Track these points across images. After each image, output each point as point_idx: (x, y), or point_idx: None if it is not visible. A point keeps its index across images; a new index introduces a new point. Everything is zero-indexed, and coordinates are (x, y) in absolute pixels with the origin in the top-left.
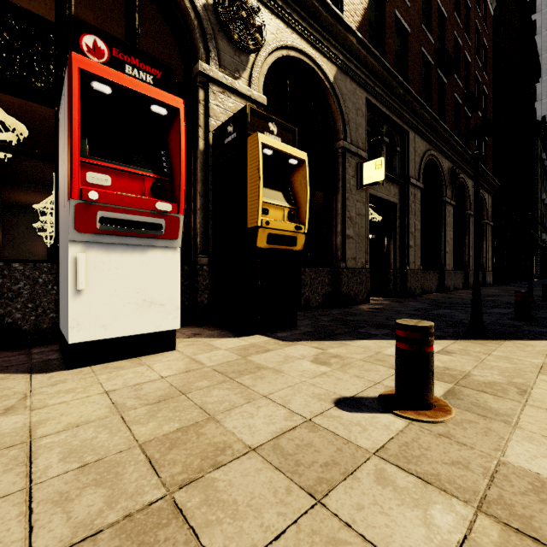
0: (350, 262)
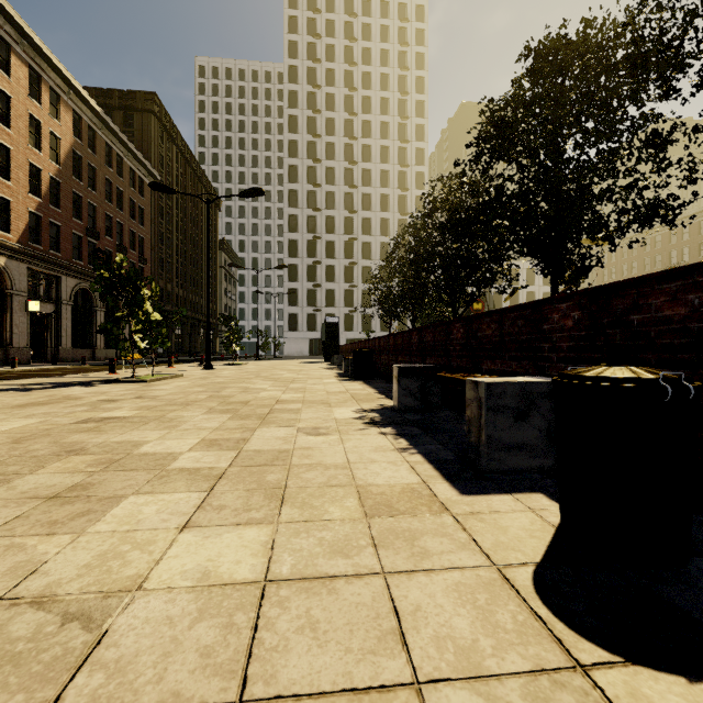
0: (16, 345)
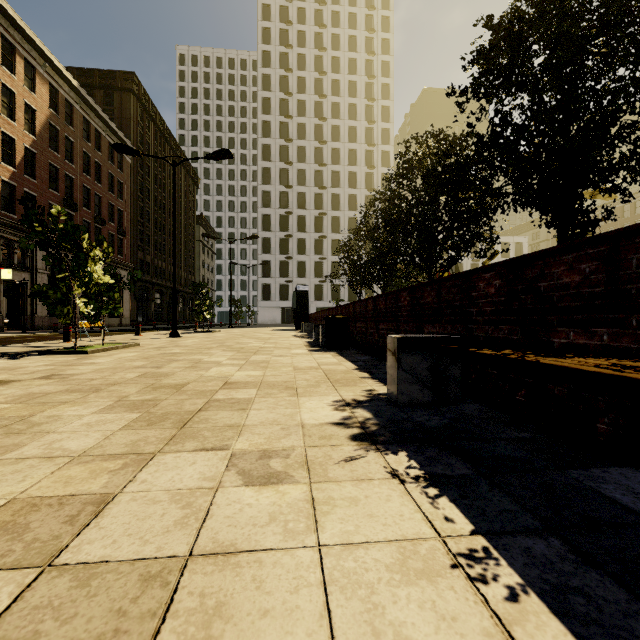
0: None
